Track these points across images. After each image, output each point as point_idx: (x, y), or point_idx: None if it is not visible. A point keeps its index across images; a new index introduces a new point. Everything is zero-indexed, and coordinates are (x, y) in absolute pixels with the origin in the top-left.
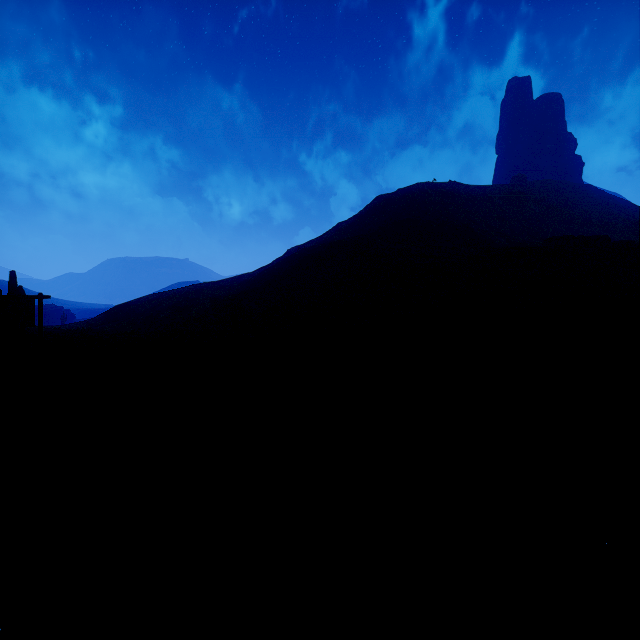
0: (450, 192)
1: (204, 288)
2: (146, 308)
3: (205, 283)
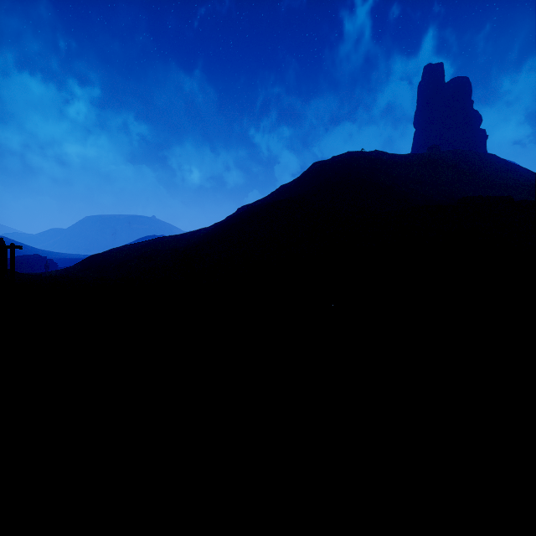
0: (376, 159)
1: (167, 241)
2: (116, 258)
3: (168, 236)
